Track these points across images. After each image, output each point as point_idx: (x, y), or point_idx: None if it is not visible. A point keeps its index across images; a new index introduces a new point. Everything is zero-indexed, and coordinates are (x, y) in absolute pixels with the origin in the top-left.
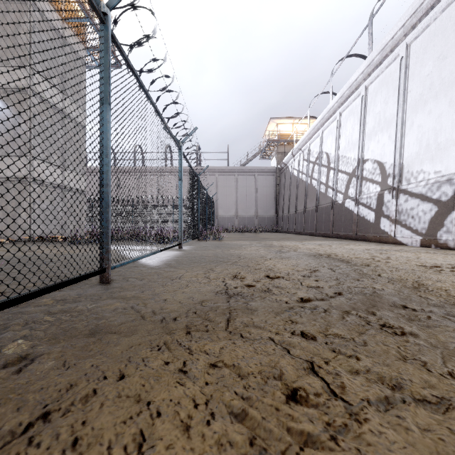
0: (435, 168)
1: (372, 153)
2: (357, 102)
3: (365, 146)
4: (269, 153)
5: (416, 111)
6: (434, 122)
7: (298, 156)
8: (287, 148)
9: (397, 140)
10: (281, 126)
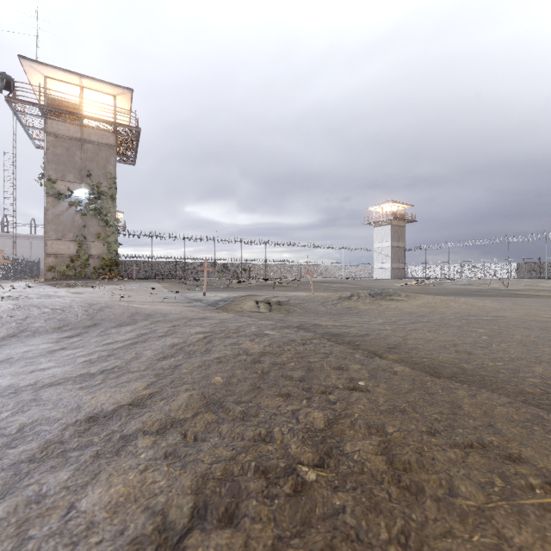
0: None
1: None
2: None
3: None
4: None
5: None
6: None
7: None
8: None
9: None
10: None
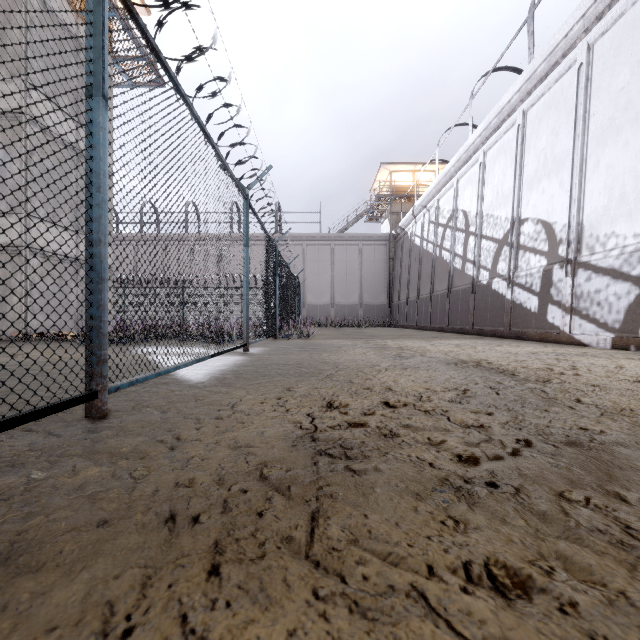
0: (635, 228)
1: (534, 210)
2: (511, 134)
3: (522, 199)
4: (379, 213)
5: (604, 145)
6: (632, 159)
7: (421, 217)
8: (405, 206)
9: (574, 188)
10: (396, 175)
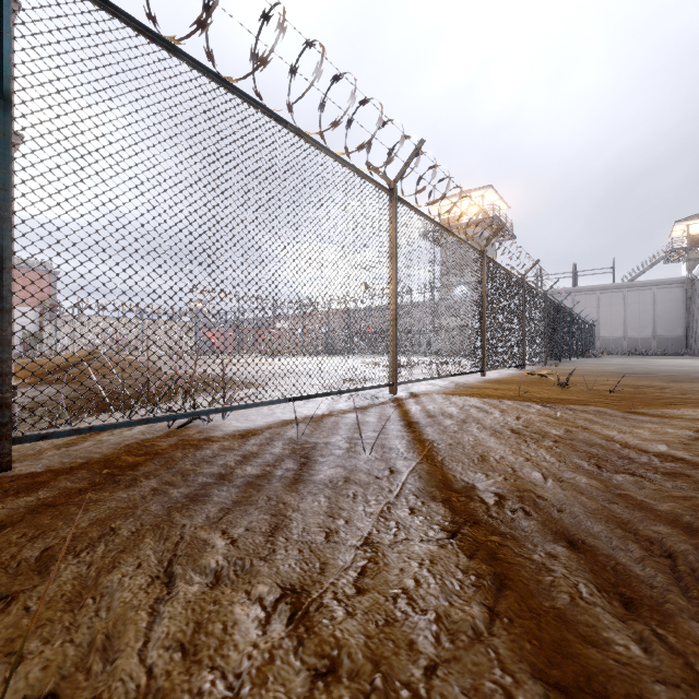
0: None
1: None
2: None
3: None
4: (677, 257)
5: None
6: None
7: None
8: None
9: None
10: (695, 225)
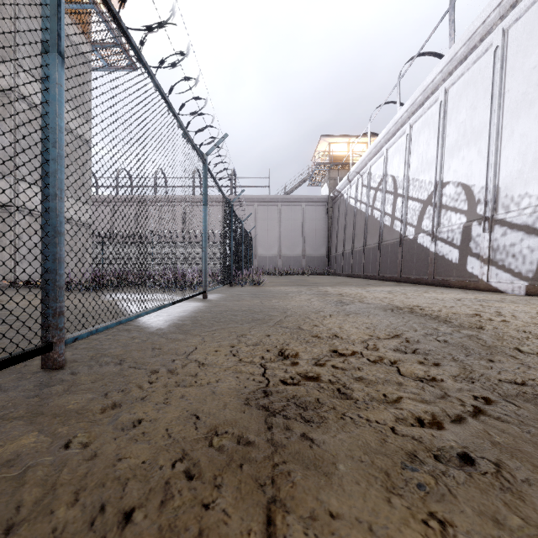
0: None
1: (455, 174)
2: (434, 109)
3: (444, 165)
4: (319, 178)
5: (518, 116)
6: None
7: (355, 182)
8: (341, 172)
9: (491, 155)
10: (333, 146)
